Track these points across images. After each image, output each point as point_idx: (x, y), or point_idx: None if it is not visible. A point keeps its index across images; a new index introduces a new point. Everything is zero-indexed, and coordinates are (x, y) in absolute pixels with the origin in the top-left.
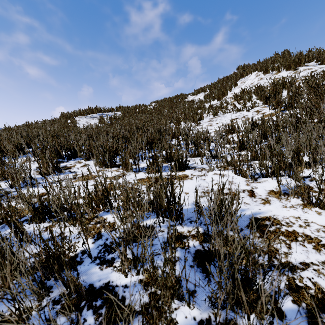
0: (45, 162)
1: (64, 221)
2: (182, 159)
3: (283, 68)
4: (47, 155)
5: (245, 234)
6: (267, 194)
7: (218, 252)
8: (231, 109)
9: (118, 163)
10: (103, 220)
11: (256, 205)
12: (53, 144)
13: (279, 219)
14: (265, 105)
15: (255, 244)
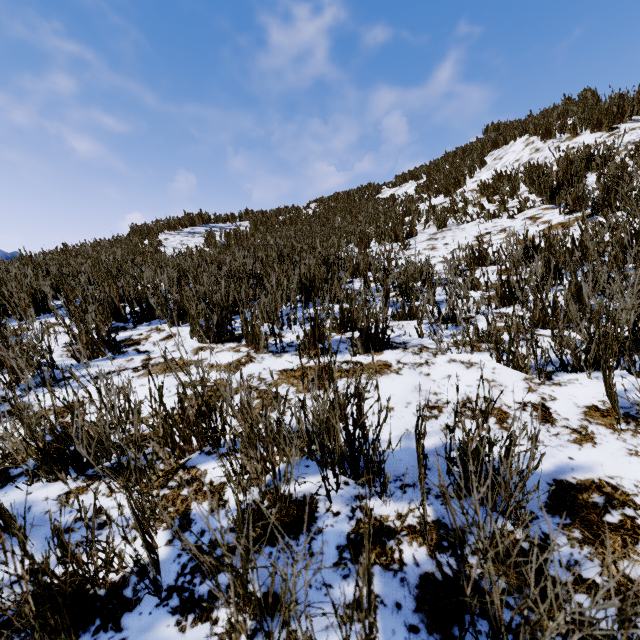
0: (84, 331)
1: (95, 497)
2: (376, 326)
3: (585, 128)
4: (92, 316)
5: (543, 532)
6: (584, 417)
7: (478, 584)
8: (474, 215)
9: (238, 333)
10: (197, 477)
11: (559, 446)
12: (104, 292)
13: (627, 490)
14: (548, 206)
15: (575, 562)
